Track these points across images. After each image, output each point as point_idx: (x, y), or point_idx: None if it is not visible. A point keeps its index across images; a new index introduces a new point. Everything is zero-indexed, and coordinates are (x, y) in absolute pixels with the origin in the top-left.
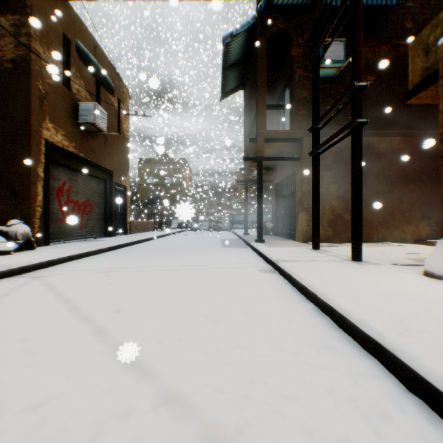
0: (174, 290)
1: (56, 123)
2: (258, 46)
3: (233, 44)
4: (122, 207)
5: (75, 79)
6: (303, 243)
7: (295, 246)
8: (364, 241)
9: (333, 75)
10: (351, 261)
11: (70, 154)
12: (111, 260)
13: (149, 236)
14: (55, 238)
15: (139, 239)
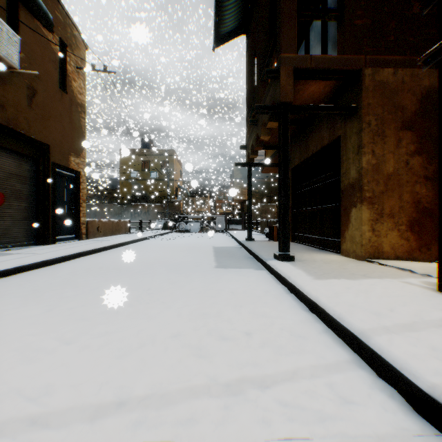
0: None
1: None
2: None
3: None
4: (73, 201)
5: None
6: (370, 264)
7: (369, 273)
8: None
9: None
10: None
11: None
12: None
13: (107, 243)
14: None
15: (81, 251)
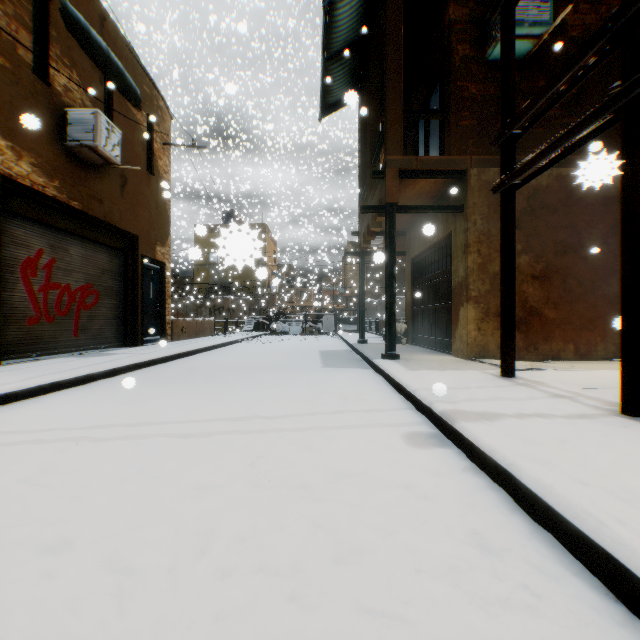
0: (172, 535)
1: (17, 141)
2: (387, 3)
3: (342, 7)
4: (158, 297)
5: (61, 67)
6: (471, 362)
7: (461, 367)
8: (580, 357)
9: (524, 55)
10: (625, 416)
11: (50, 199)
12: (95, 401)
13: (200, 345)
14: (20, 351)
15: (179, 352)
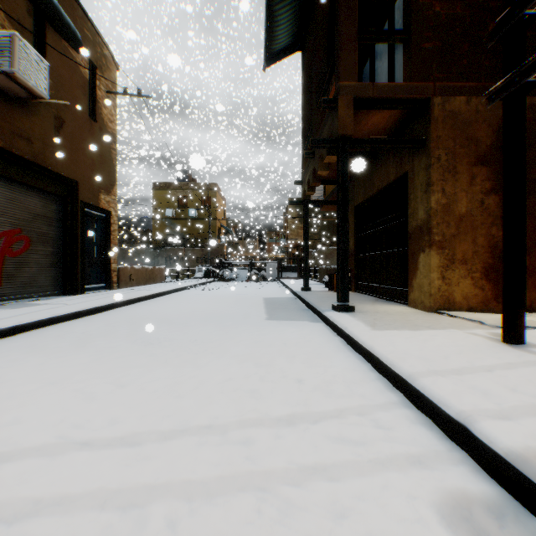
0: None
1: None
2: None
3: None
4: (103, 245)
5: None
6: (438, 316)
7: (435, 325)
8: None
9: None
10: None
11: None
12: None
13: (142, 293)
14: None
15: (115, 302)
